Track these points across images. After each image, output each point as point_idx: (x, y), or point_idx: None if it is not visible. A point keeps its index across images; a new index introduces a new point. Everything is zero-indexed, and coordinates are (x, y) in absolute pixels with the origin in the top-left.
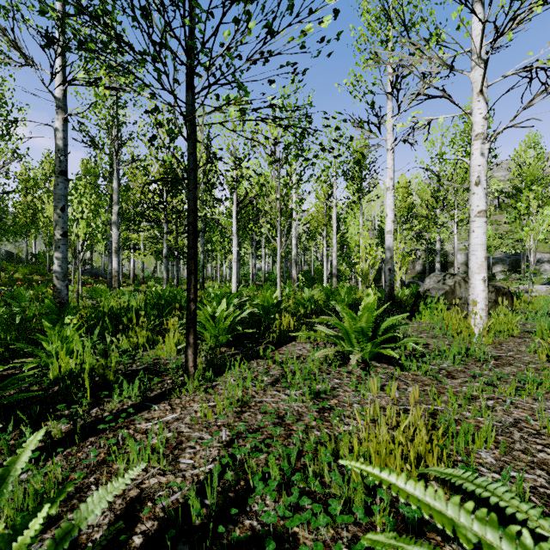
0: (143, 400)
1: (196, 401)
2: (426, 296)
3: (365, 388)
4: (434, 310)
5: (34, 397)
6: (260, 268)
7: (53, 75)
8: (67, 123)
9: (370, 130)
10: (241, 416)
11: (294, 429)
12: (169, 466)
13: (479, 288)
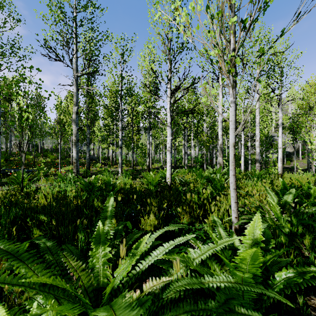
0: None
1: None
2: None
3: None
4: None
5: None
6: (189, 154)
7: None
8: None
9: None
10: None
11: None
12: None
13: None
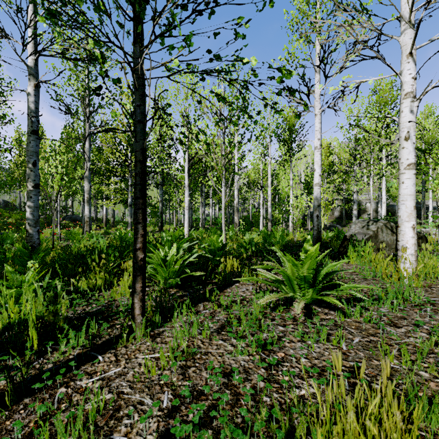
0: (90, 348)
1: (141, 351)
2: (352, 239)
3: (312, 341)
4: (361, 253)
5: None
6: (209, 214)
7: (24, 45)
8: (38, 88)
9: (301, 98)
10: (186, 372)
11: (241, 392)
12: None
13: (408, 235)
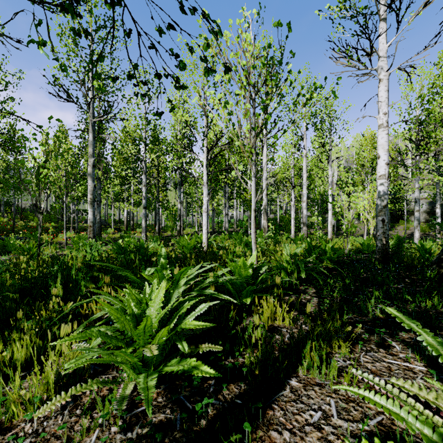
0: None
1: None
2: None
3: None
4: None
5: None
6: (233, 216)
7: None
8: None
9: (358, 59)
10: None
11: None
12: None
13: None
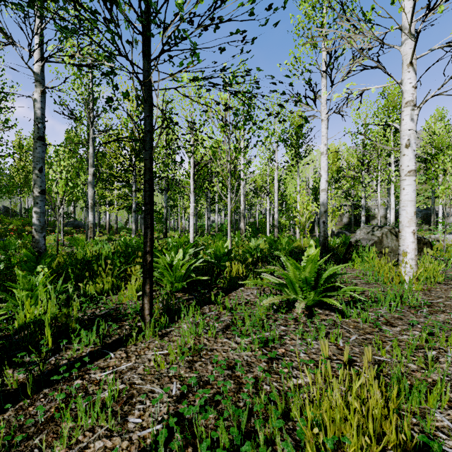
0: (101, 346)
1: (150, 349)
2: (357, 245)
3: (311, 338)
4: (365, 258)
5: (2, 342)
6: (214, 220)
7: (31, 52)
8: (44, 95)
9: (307, 103)
10: (193, 366)
11: (243, 382)
12: (117, 425)
13: (409, 240)
